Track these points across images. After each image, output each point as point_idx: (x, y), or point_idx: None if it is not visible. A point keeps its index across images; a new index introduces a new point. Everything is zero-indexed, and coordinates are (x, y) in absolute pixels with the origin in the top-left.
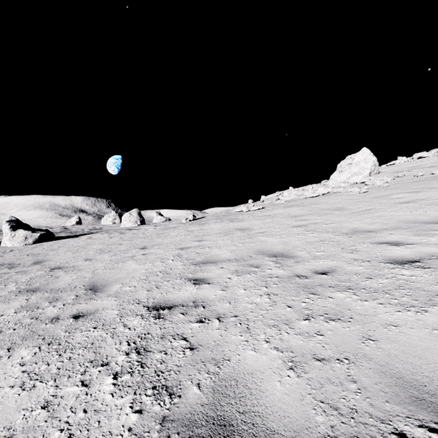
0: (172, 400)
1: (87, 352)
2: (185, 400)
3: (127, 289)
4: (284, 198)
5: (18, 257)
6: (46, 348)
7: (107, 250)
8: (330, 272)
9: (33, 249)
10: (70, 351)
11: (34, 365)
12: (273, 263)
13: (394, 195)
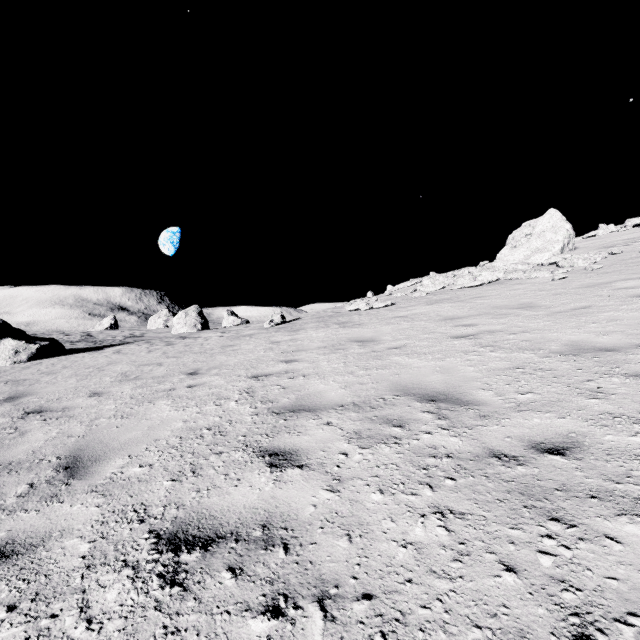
0: None
1: None
2: None
3: (134, 471)
4: (425, 289)
5: None
6: None
7: (134, 376)
8: (571, 449)
9: (22, 371)
10: None
11: None
12: (432, 418)
13: (619, 282)
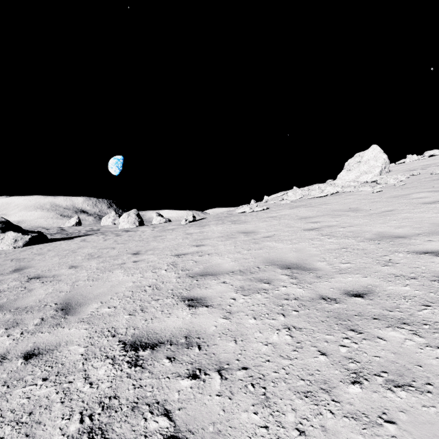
0: None
1: (15, 434)
2: None
3: (105, 310)
4: (289, 198)
5: (0, 263)
6: None
7: (97, 256)
8: (367, 294)
9: (21, 253)
10: None
11: None
12: (288, 278)
13: (414, 194)
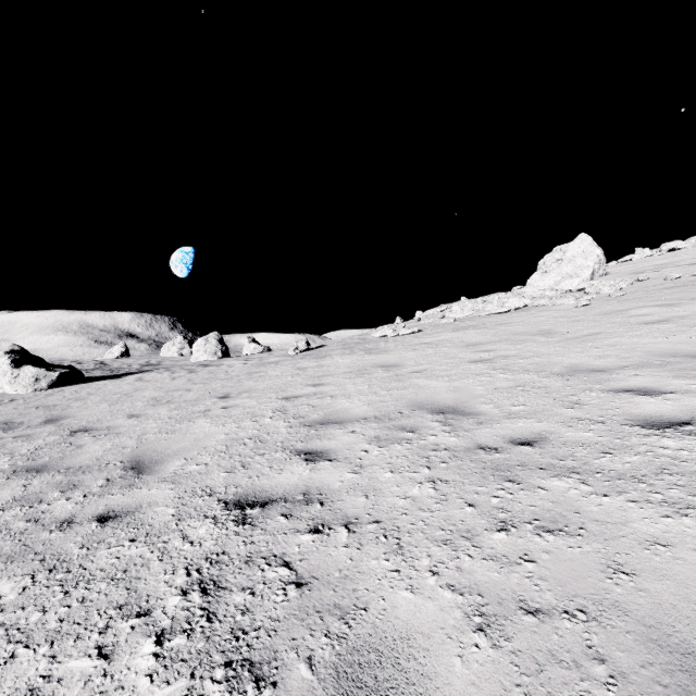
0: (259, 693)
1: (114, 589)
2: (283, 693)
3: (193, 468)
4: (453, 315)
5: (20, 411)
6: (45, 579)
7: (166, 400)
8: (538, 442)
9: (48, 398)
10: (84, 585)
11: (19, 611)
12: (439, 425)
13: (634, 310)
